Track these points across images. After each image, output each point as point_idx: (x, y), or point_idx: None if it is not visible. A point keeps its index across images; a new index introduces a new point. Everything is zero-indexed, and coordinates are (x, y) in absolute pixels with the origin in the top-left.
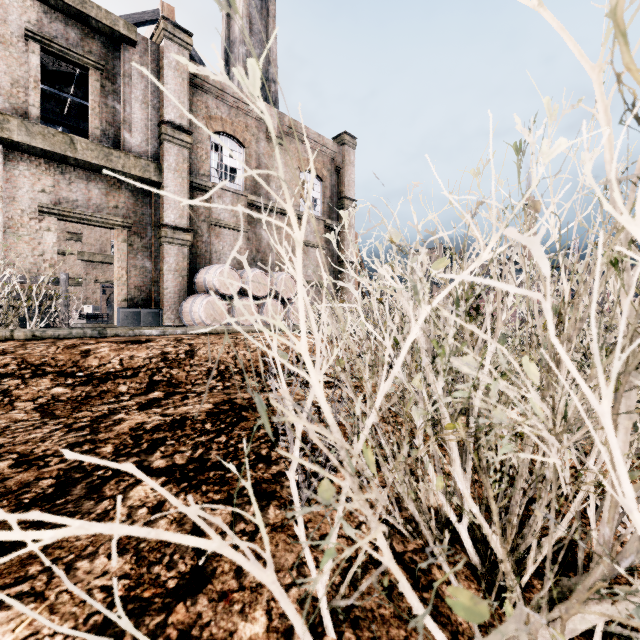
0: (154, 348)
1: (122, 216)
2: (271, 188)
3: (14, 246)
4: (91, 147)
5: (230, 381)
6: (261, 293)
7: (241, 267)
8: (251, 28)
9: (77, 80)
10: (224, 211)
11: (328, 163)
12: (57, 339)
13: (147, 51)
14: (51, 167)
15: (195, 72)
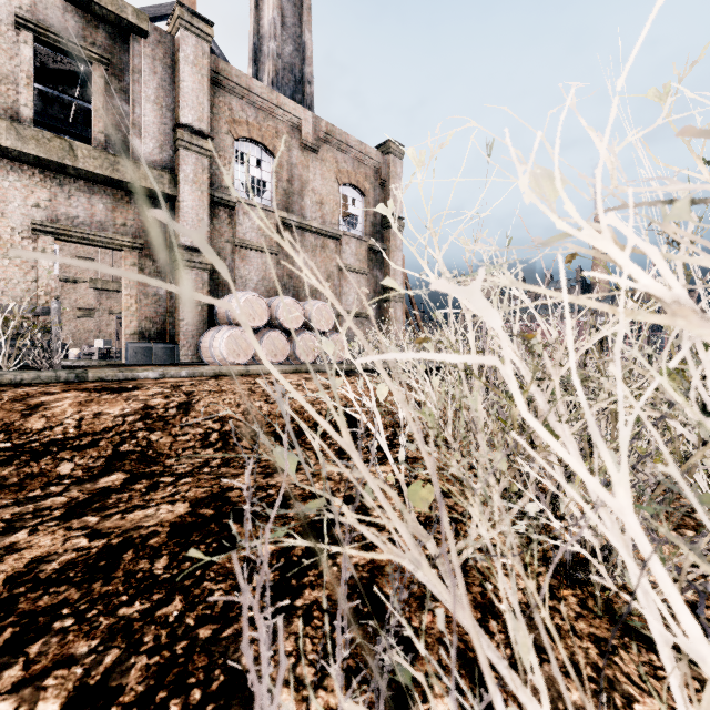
0: (136, 400)
1: (131, 235)
2: (305, 204)
3: (3, 270)
4: (94, 154)
5: (235, 449)
6: (293, 325)
7: (270, 295)
8: (283, 21)
9: (82, 80)
10: (250, 230)
11: (371, 175)
12: (19, 385)
13: (160, 43)
14: (47, 178)
15: (217, 68)
